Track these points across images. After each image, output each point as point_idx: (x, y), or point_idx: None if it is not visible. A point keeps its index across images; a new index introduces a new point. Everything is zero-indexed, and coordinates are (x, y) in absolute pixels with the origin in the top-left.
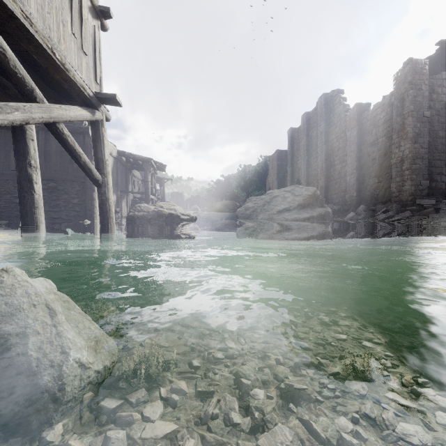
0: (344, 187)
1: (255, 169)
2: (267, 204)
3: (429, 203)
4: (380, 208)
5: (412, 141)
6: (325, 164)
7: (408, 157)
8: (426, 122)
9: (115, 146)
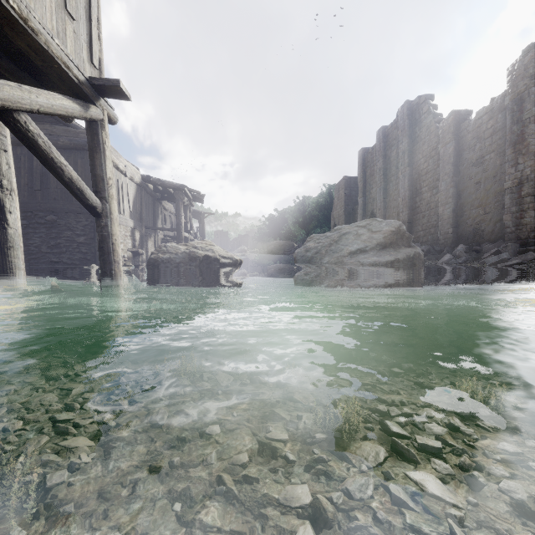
0: (435, 221)
1: (316, 201)
2: (335, 243)
3: None
4: (487, 248)
5: (534, 156)
6: (408, 191)
7: (530, 179)
8: None
9: (138, 170)
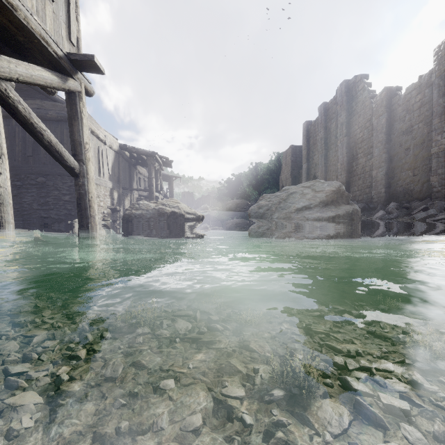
0: (369, 182)
1: (267, 167)
2: (284, 202)
3: None
4: (416, 206)
5: None
6: (346, 157)
7: None
8: None
9: (116, 139)
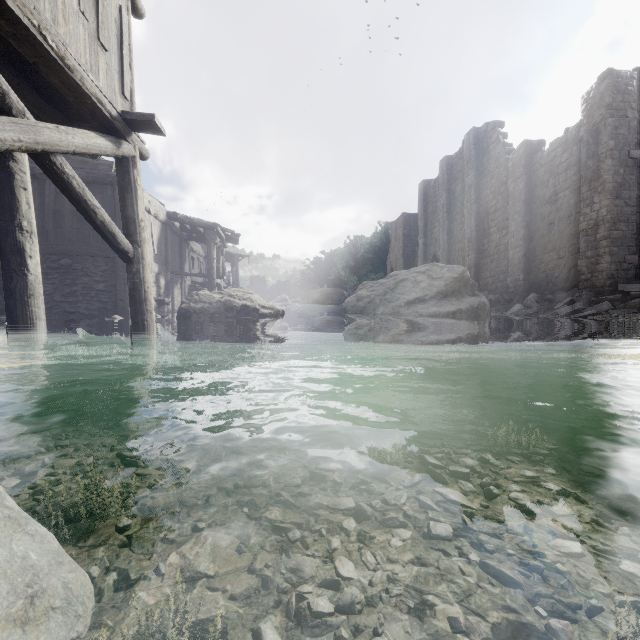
0: (505, 266)
1: (370, 242)
2: (391, 292)
3: (639, 290)
4: (561, 298)
5: (611, 195)
6: (475, 232)
7: (606, 220)
8: (634, 167)
9: (163, 206)
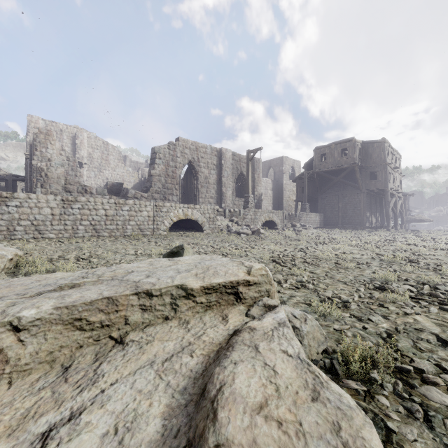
0: None
1: None
2: None
3: None
4: None
5: None
6: None
7: None
8: None
9: None
